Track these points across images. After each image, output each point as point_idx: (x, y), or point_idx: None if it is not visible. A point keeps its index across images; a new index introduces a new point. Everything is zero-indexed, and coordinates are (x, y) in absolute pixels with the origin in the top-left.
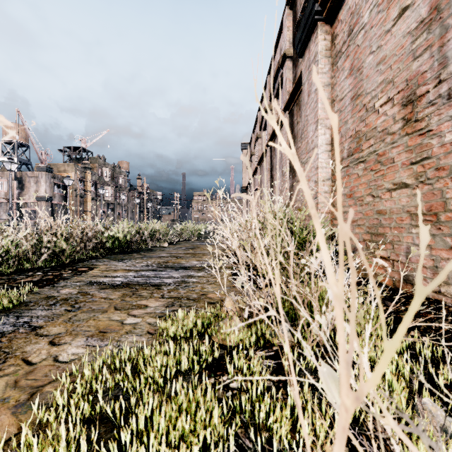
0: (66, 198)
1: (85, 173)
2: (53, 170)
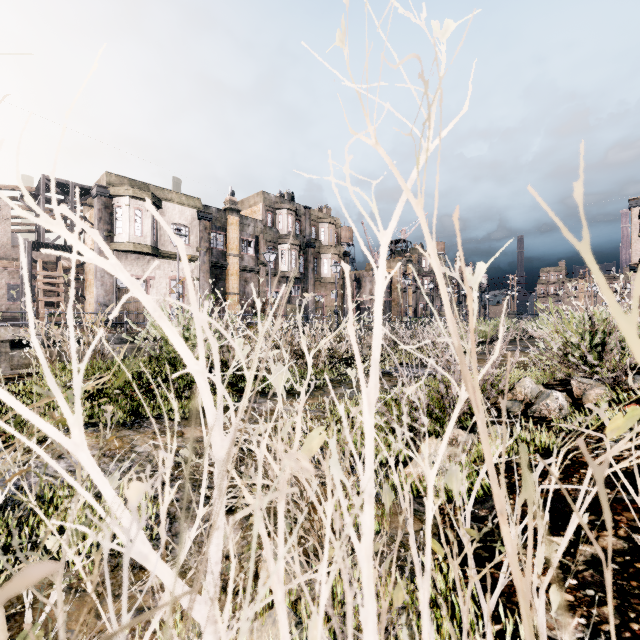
0: (391, 294)
1: (407, 266)
2: None
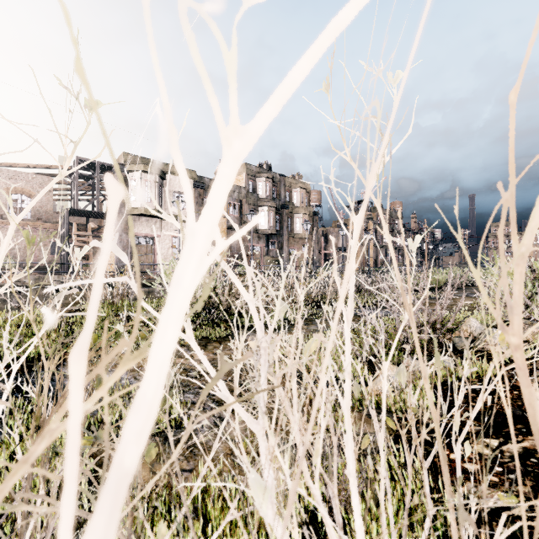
0: None
1: (368, 223)
2: (347, 225)
